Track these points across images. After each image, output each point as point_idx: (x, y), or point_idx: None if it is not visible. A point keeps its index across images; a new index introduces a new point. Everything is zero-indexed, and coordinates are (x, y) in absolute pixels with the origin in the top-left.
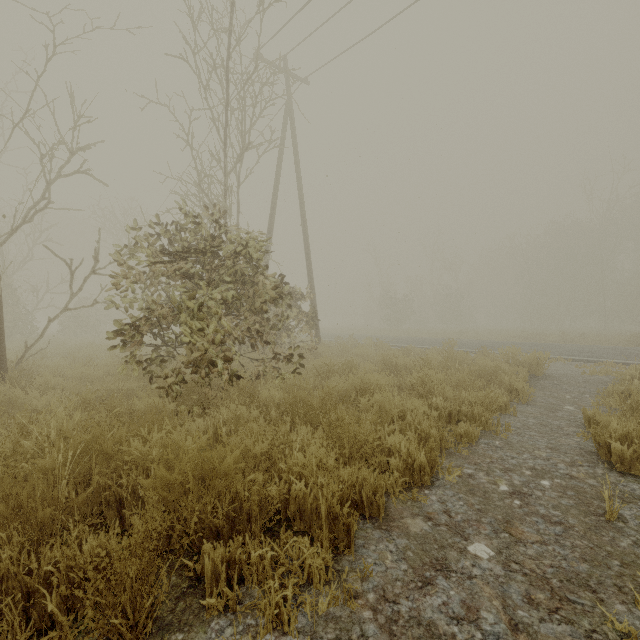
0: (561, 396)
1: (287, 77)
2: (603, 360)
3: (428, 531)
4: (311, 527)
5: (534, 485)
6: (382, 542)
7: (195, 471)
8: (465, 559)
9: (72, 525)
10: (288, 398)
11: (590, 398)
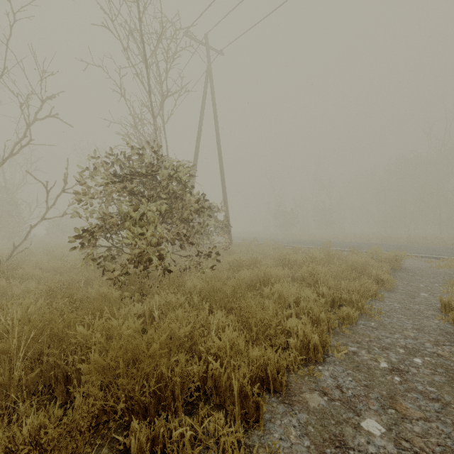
0: (416, 285)
1: (208, 50)
2: (445, 257)
3: (325, 406)
4: (225, 402)
5: (409, 362)
6: (286, 416)
7: (126, 356)
8: (360, 436)
9: (21, 402)
10: (207, 288)
11: (439, 287)
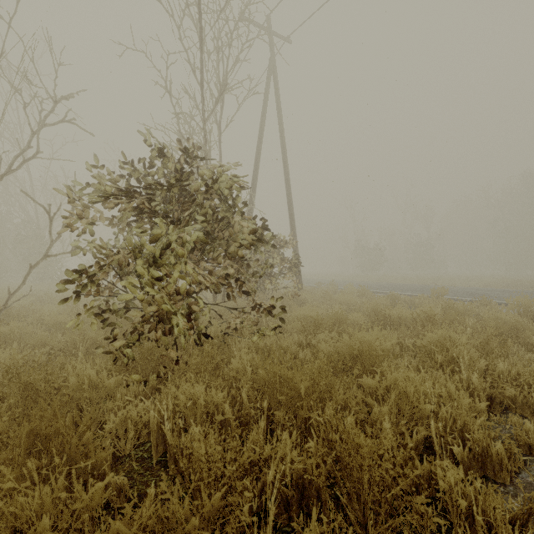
0: None
1: (270, 35)
2: None
3: None
4: None
5: None
6: None
7: None
8: None
9: None
10: (264, 375)
11: None
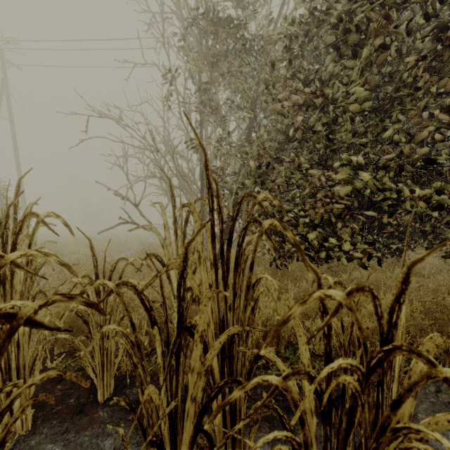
0: None
1: (3, 63)
2: None
3: None
4: None
5: None
6: None
7: None
8: None
9: None
10: None
11: None
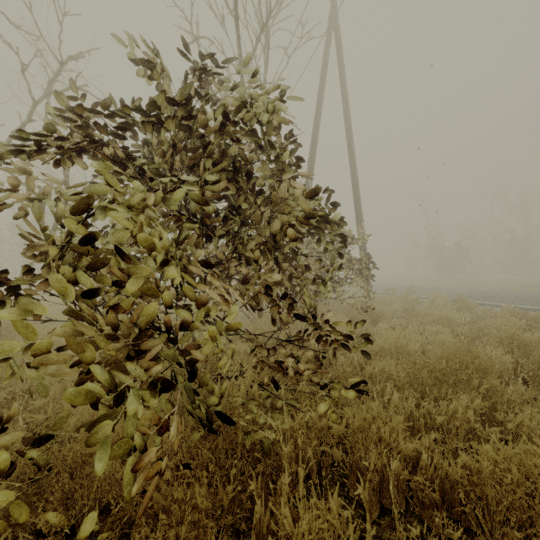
0: None
1: None
2: None
3: None
4: None
5: None
6: None
7: None
8: None
9: None
10: None
11: None
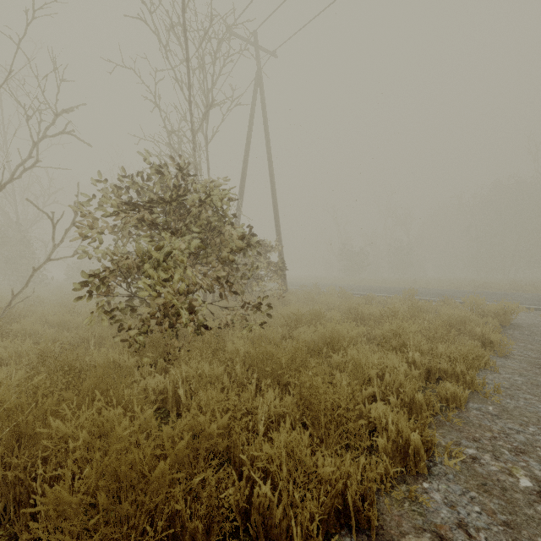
0: (538, 348)
1: (257, 50)
2: None
3: None
4: None
5: None
6: None
7: (114, 483)
8: None
9: None
10: (254, 354)
11: None
